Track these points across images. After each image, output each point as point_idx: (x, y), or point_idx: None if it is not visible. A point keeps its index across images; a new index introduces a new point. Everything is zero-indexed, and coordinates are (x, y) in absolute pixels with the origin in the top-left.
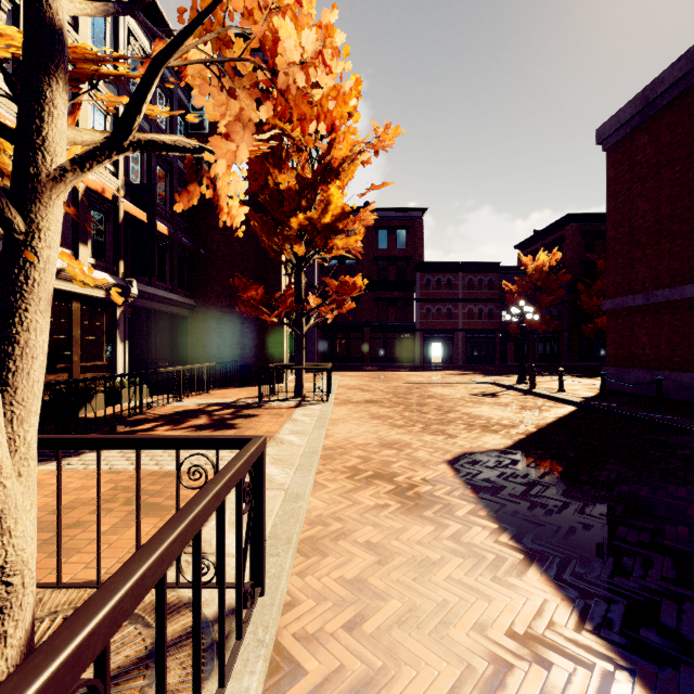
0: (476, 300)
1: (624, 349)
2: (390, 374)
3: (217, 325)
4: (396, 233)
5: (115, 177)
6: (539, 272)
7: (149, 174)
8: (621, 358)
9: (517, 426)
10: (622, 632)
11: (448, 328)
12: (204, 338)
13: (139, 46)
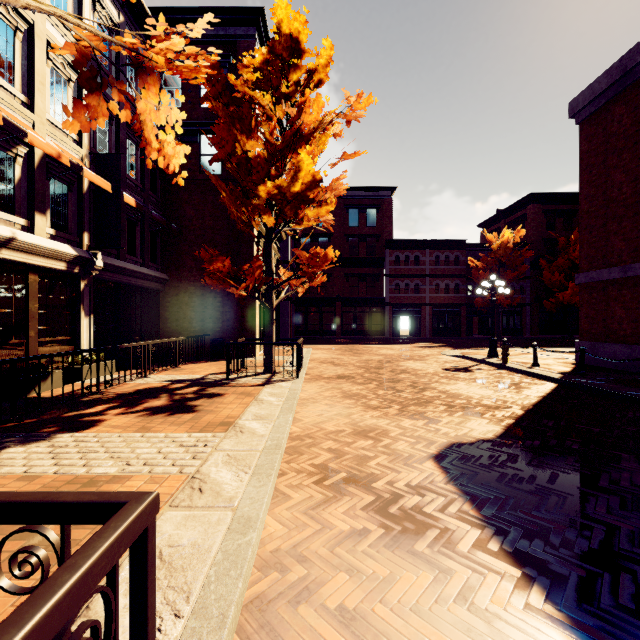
0: (443, 276)
1: (598, 323)
2: (361, 347)
3: (189, 299)
4: (366, 212)
5: (79, 146)
6: (504, 249)
7: (117, 145)
8: (596, 332)
9: (501, 408)
10: None
11: (416, 302)
12: (176, 312)
13: (106, 14)
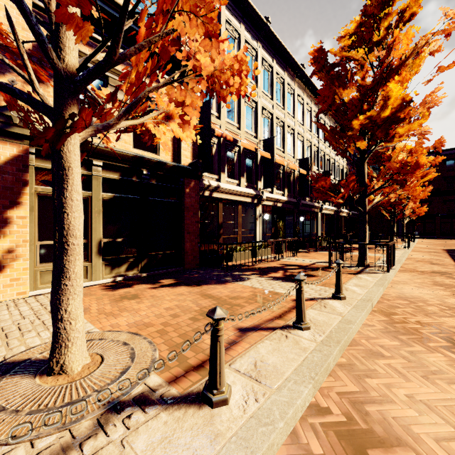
0: None
1: None
2: (449, 240)
3: None
4: None
5: None
6: None
7: None
8: None
9: None
10: (450, 252)
11: None
12: None
13: None
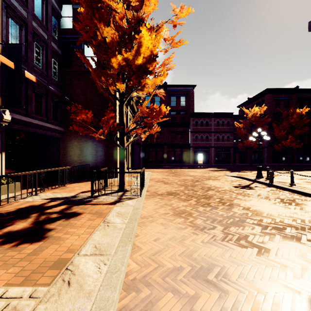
0: (221, 132)
1: None
2: (179, 170)
3: (77, 143)
4: (180, 98)
5: None
6: (254, 117)
7: (26, 44)
8: None
9: (307, 228)
10: None
11: (206, 146)
12: (70, 151)
13: None
